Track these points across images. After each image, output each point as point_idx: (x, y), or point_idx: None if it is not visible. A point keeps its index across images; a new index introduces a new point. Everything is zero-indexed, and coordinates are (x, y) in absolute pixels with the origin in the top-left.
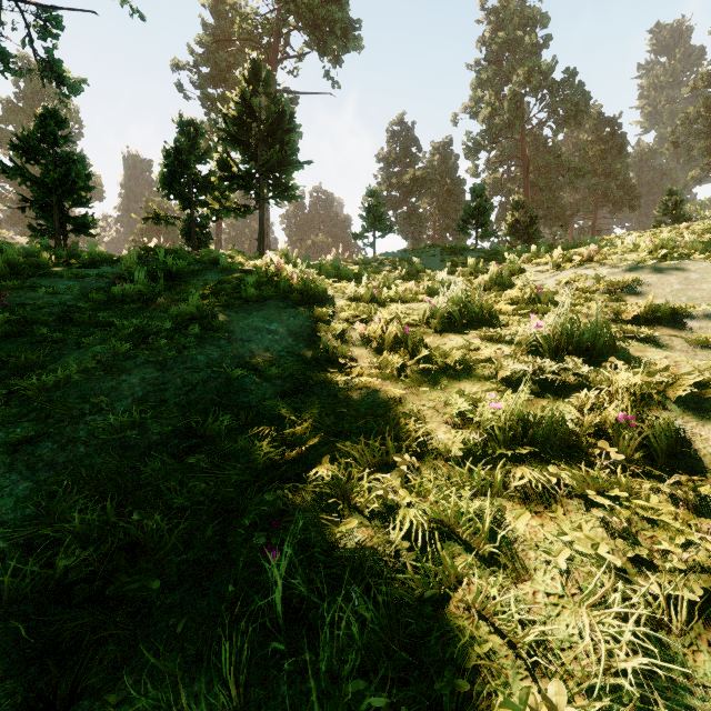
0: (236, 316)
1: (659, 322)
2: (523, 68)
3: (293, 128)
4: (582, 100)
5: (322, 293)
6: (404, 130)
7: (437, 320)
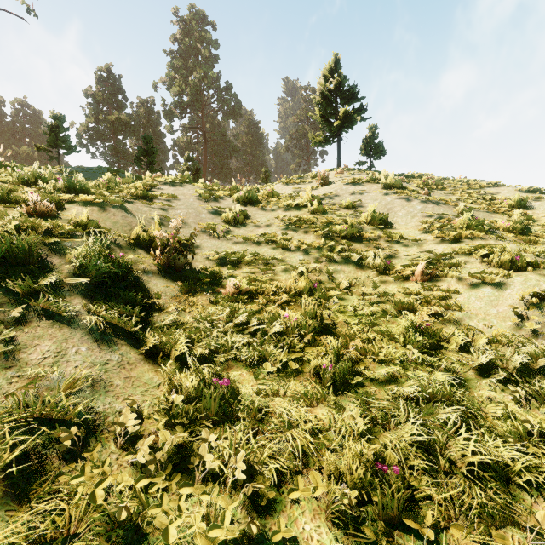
0: None
1: (145, 199)
2: (200, 69)
3: None
4: (236, 105)
5: None
6: (112, 79)
7: (19, 180)
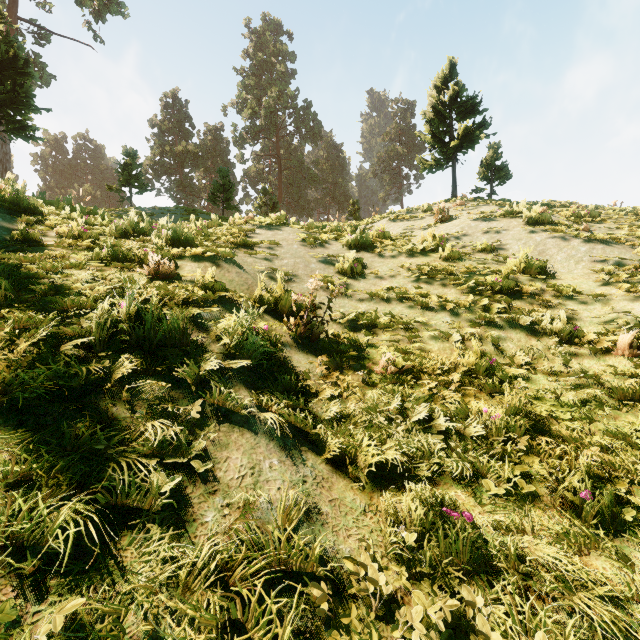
0: None
1: (246, 248)
2: (276, 88)
3: (29, 73)
4: (316, 126)
5: (34, 209)
6: (178, 105)
7: (117, 232)
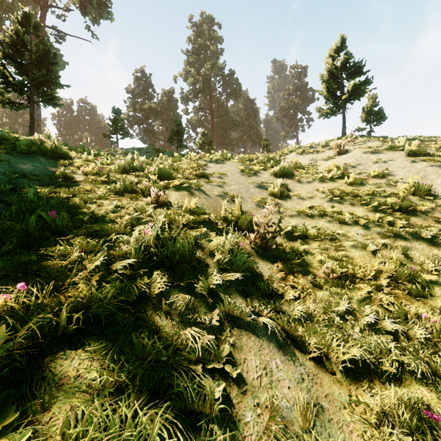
0: (13, 158)
1: (203, 178)
2: (210, 62)
3: (56, 62)
4: (237, 87)
5: (66, 155)
6: (145, 77)
7: (119, 169)
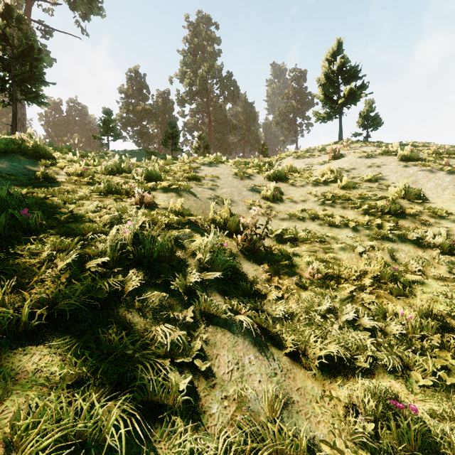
0: None
1: (195, 180)
2: (207, 63)
3: (41, 58)
4: (235, 90)
5: (49, 155)
6: (139, 77)
7: (106, 170)
